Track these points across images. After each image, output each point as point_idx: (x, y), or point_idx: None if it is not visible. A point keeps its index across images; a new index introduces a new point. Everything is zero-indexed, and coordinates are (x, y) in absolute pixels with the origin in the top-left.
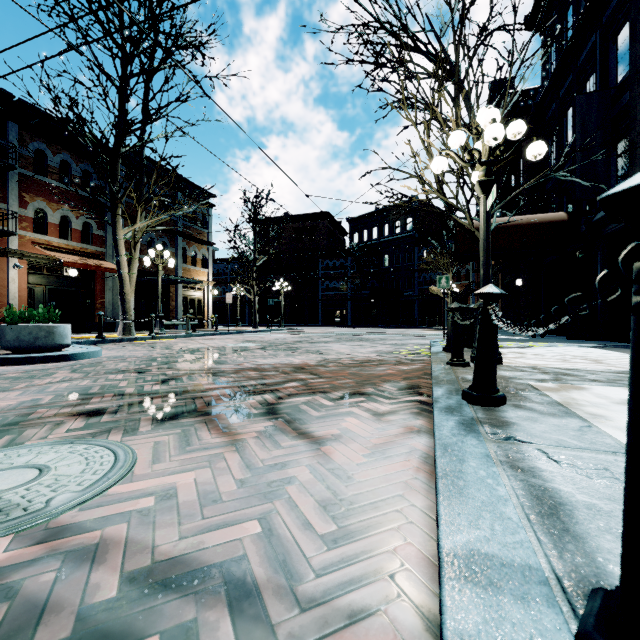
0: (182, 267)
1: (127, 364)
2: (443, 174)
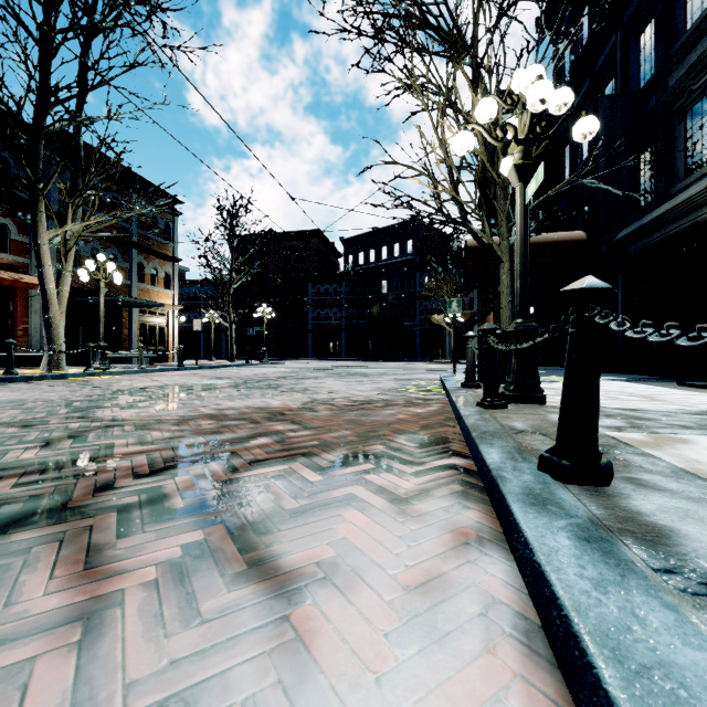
0: (138, 287)
1: (18, 412)
2: (459, 172)
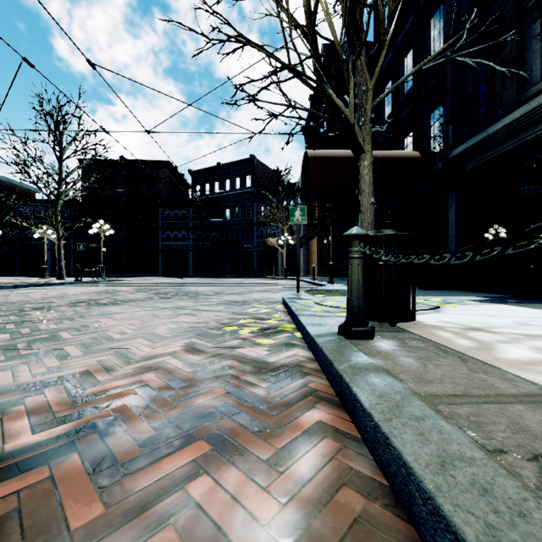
0: None
1: None
2: None
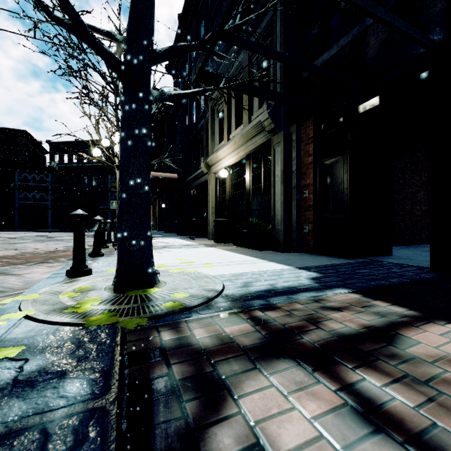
0: None
1: None
2: (108, 148)
